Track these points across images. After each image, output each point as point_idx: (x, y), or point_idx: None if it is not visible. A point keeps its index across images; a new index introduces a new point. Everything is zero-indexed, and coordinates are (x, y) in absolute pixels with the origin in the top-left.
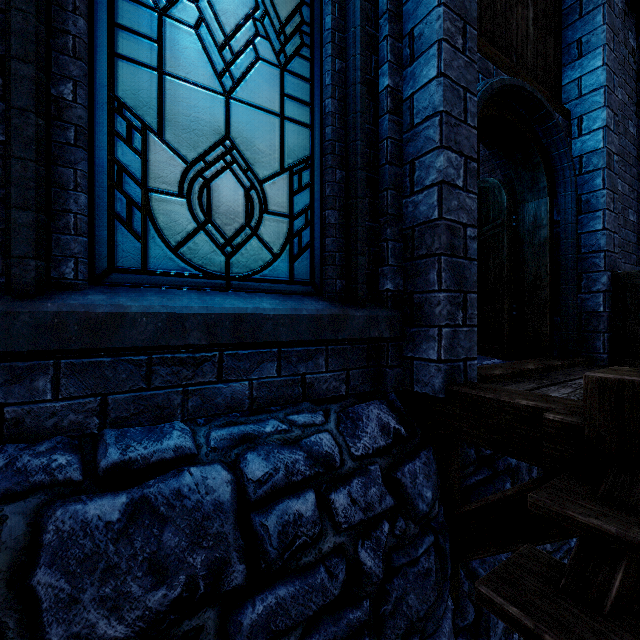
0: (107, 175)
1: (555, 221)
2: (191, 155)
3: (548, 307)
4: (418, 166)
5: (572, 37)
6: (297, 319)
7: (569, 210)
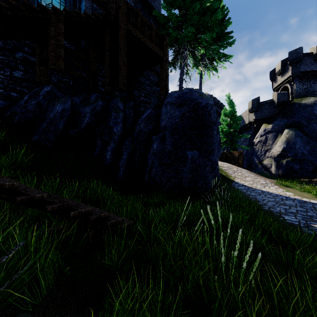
0: (37, 1)
1: None
2: (47, 3)
3: None
4: None
5: None
6: None
7: None
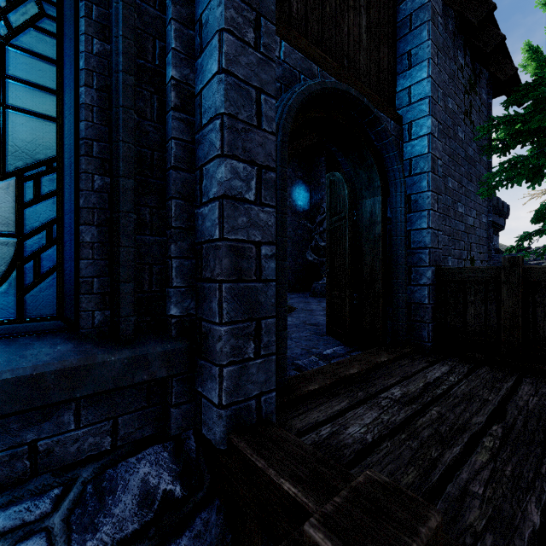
0: None
1: (389, 218)
2: None
3: (381, 299)
4: (205, 174)
5: (404, 48)
6: None
7: (399, 209)
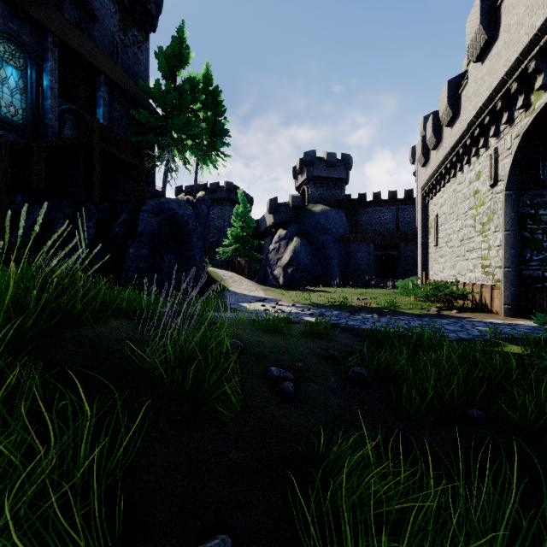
0: None
1: None
2: (7, 103)
3: None
4: (47, 115)
5: (98, 103)
6: (24, 128)
7: None
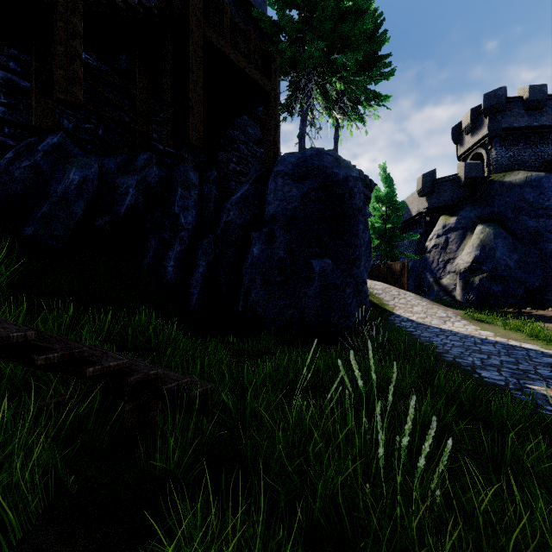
0: None
1: None
2: None
3: None
4: None
5: None
6: None
7: None
